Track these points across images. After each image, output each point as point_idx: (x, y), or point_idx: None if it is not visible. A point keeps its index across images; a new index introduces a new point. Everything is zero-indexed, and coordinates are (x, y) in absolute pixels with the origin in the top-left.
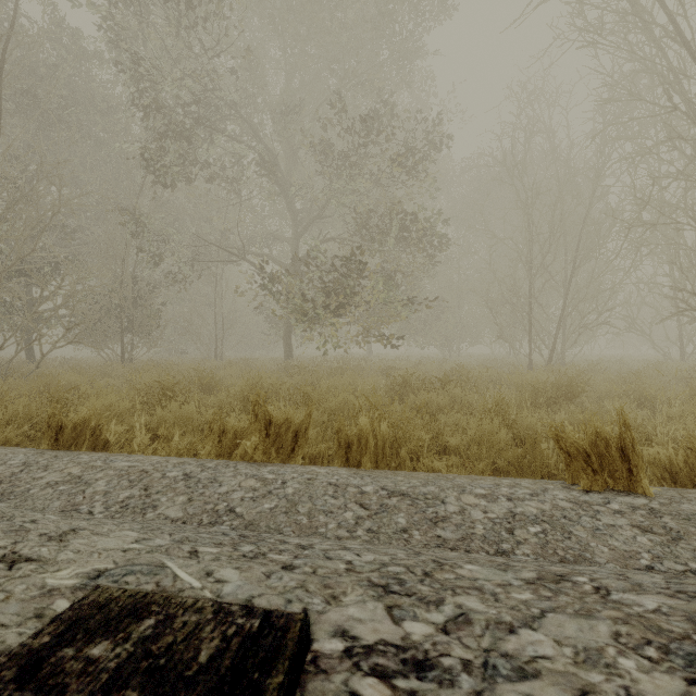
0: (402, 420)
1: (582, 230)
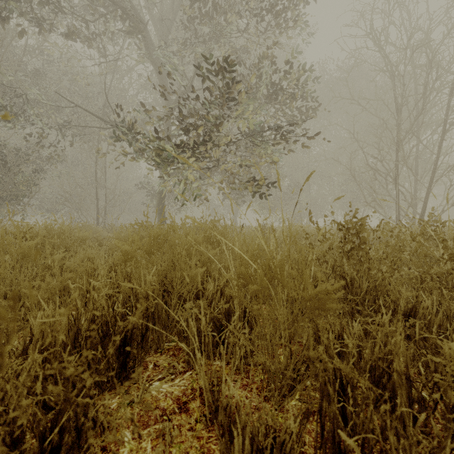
0: None
1: (451, 93)
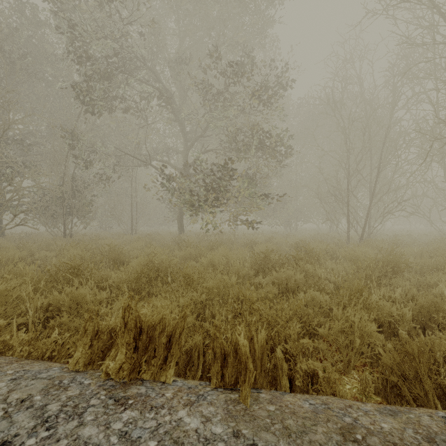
0: (277, 318)
1: (384, 144)
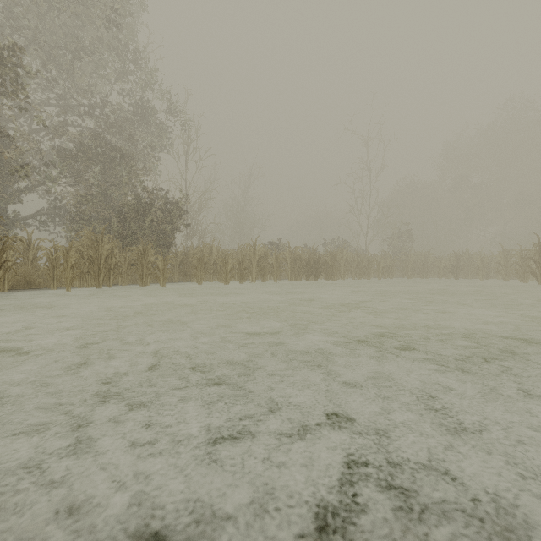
0: None
1: None
